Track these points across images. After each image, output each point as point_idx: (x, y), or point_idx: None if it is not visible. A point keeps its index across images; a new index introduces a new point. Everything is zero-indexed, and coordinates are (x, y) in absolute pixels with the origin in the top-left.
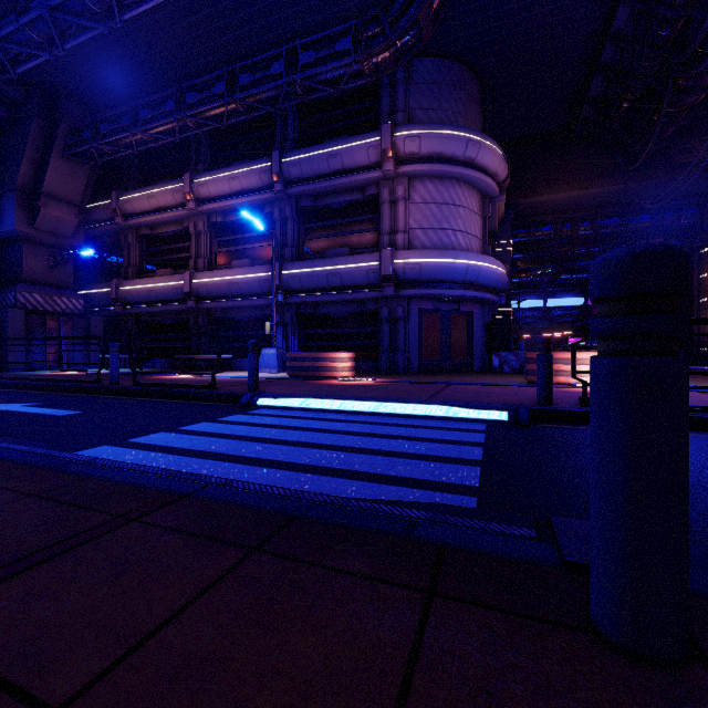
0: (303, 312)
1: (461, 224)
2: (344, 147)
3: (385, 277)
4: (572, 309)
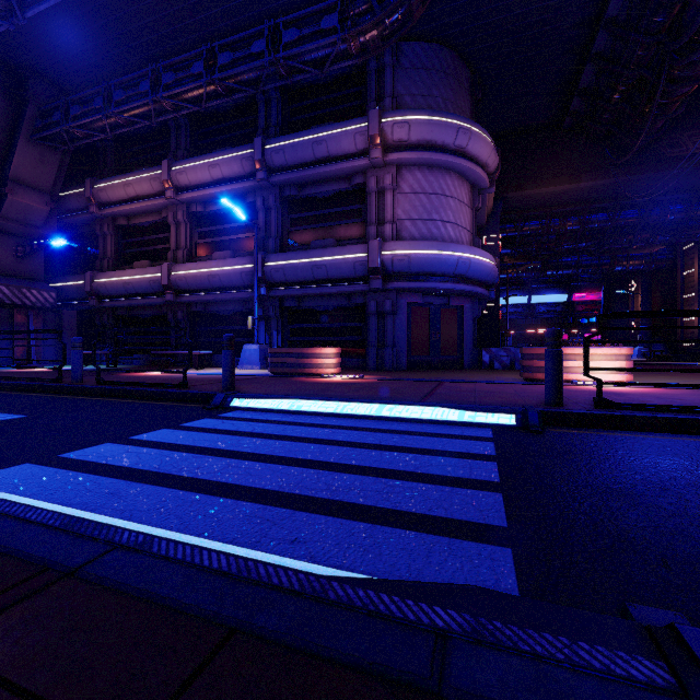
0: (287, 306)
1: (451, 215)
2: (330, 133)
3: (373, 269)
4: (556, 305)
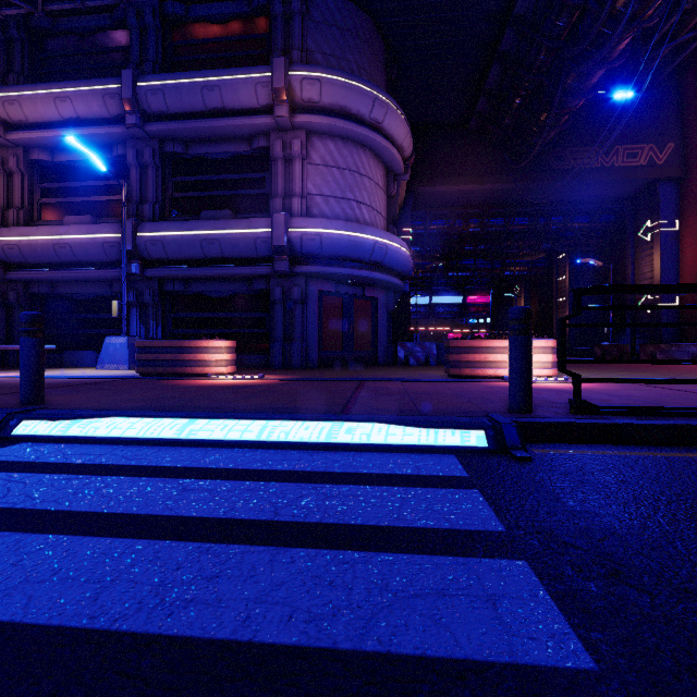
0: (170, 290)
1: (366, 196)
2: (225, 79)
3: (278, 247)
4: (452, 306)
